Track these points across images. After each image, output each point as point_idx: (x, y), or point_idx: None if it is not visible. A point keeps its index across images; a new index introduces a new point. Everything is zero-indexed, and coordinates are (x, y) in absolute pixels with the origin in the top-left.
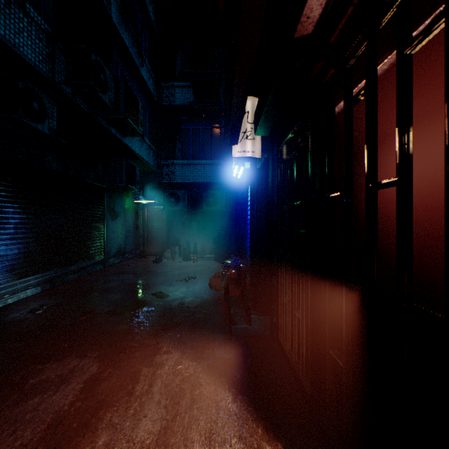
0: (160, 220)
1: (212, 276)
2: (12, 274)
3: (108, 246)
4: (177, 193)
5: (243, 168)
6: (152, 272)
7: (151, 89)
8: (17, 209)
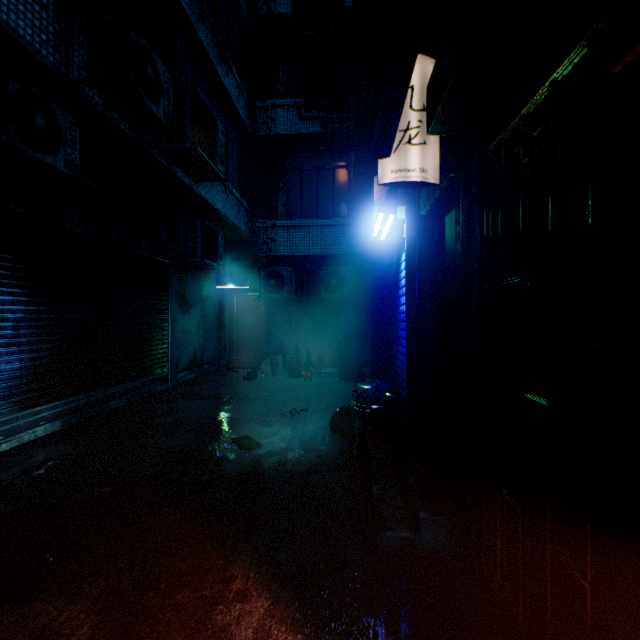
0: (256, 314)
1: (336, 413)
2: (10, 403)
3: (176, 354)
4: (279, 271)
5: (393, 216)
6: (240, 397)
7: (241, 114)
8: (18, 296)
